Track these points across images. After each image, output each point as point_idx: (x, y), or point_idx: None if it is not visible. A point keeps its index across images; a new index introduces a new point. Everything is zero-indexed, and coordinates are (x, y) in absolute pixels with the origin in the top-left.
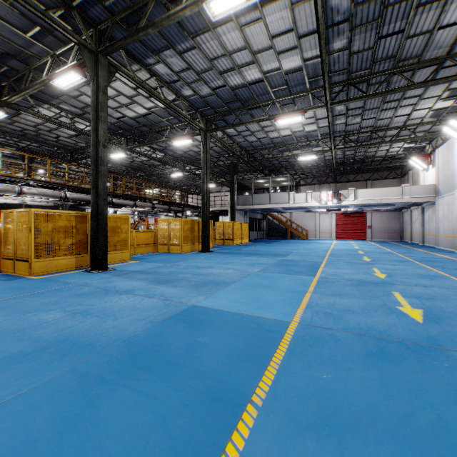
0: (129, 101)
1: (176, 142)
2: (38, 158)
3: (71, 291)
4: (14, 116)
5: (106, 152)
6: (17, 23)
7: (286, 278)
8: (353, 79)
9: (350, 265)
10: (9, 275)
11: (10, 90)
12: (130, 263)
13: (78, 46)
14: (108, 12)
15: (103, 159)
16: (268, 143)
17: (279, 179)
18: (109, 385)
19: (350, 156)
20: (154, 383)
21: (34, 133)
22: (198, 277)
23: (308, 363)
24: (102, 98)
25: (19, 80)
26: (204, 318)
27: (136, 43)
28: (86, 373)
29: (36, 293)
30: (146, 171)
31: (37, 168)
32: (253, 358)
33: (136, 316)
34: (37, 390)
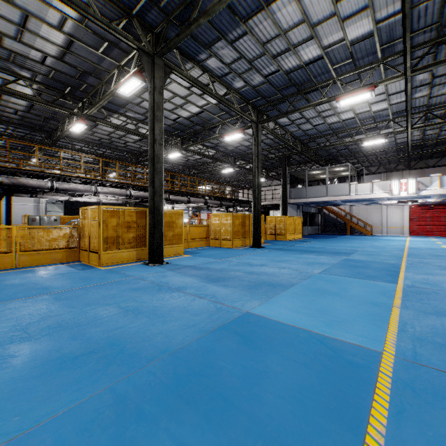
0: (183, 102)
1: (227, 137)
2: (112, 163)
3: (129, 285)
4: (93, 128)
5: (161, 150)
6: (90, 42)
7: (358, 283)
8: (445, 35)
9: (443, 270)
10: (84, 264)
11: (88, 104)
12: (183, 257)
13: (138, 54)
14: (163, 13)
15: (159, 157)
16: (326, 130)
17: (337, 169)
18: (147, 424)
19: (432, 135)
20: (201, 432)
21: (108, 141)
22: (251, 276)
23: (435, 441)
24: (158, 98)
25: (95, 95)
26: (261, 333)
27: (189, 40)
28: (125, 398)
29: (99, 285)
30: (200, 168)
31: (111, 172)
32: (337, 411)
33: (186, 321)
34: (72, 413)
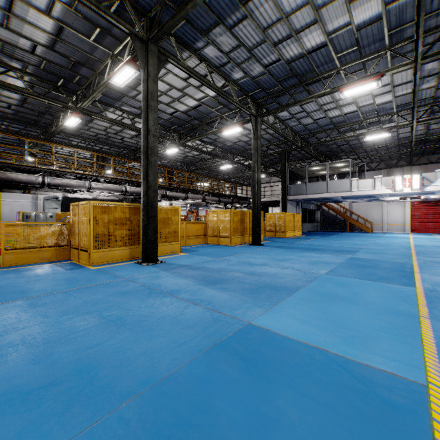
0: (180, 94)
1: (225, 131)
2: (110, 160)
3: (116, 287)
4: (89, 123)
5: (156, 142)
6: (81, 28)
7: (371, 286)
8: None
9: None
10: (73, 263)
11: (82, 97)
12: (180, 255)
13: (131, 41)
14: None
15: (153, 149)
16: (327, 124)
17: (338, 165)
18: None
19: (436, 130)
20: None
21: (105, 136)
22: (252, 277)
23: None
24: (152, 86)
25: (89, 87)
26: (268, 354)
27: (185, 26)
28: None
29: (84, 288)
30: (198, 165)
31: (109, 168)
32: None
33: (176, 336)
34: None
